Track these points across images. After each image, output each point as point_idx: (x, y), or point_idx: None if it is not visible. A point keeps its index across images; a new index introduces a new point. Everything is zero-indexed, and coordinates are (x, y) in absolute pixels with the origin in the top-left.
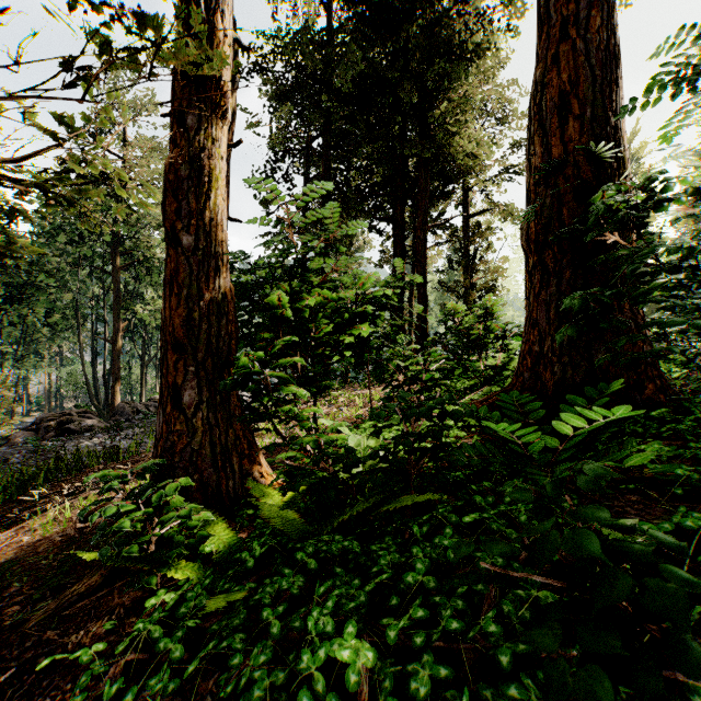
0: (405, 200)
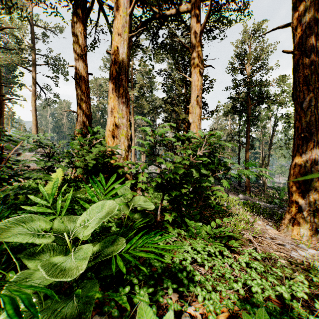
0: None
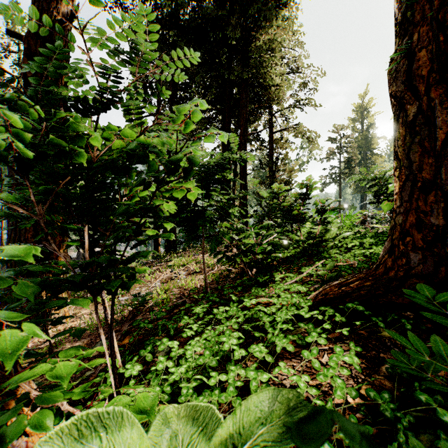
0: (231, 118)
